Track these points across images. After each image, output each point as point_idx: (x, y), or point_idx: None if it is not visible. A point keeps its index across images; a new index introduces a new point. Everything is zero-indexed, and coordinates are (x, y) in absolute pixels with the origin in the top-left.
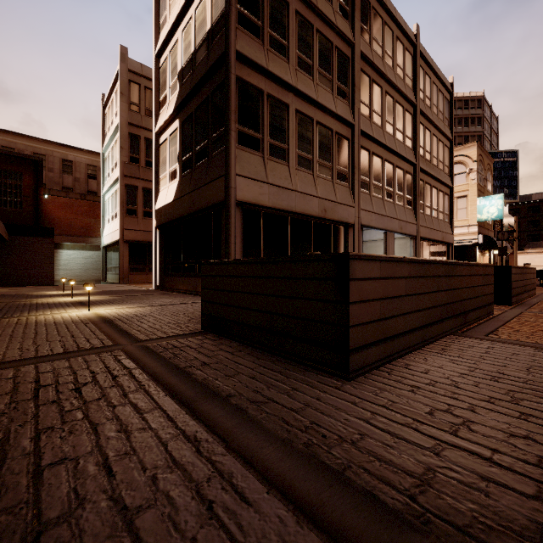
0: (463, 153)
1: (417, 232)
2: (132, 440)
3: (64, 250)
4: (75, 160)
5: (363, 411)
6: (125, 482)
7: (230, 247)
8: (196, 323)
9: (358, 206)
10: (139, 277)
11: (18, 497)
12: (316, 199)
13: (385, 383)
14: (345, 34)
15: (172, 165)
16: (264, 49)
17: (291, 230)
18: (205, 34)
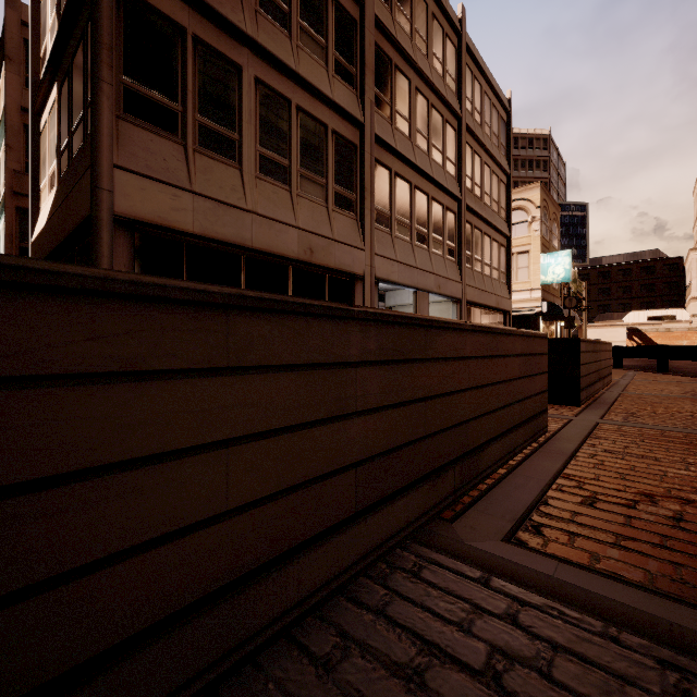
0: (525, 196)
1: (463, 294)
2: None
3: None
4: None
5: None
6: None
7: None
8: None
9: (370, 249)
10: None
11: None
12: (295, 231)
13: None
14: None
15: (51, 164)
16: None
17: (248, 279)
18: None
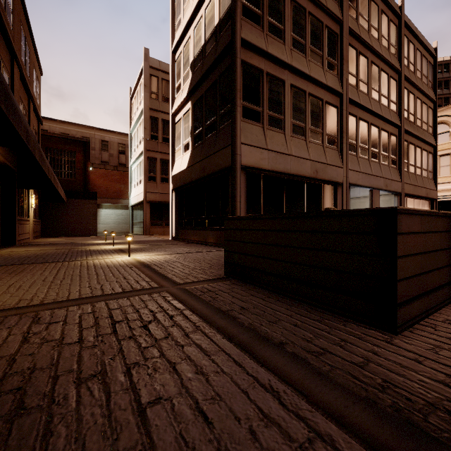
0: (446, 113)
1: (402, 189)
2: (212, 384)
3: (103, 209)
4: (110, 140)
5: (435, 372)
6: (225, 432)
7: (236, 205)
8: (218, 270)
9: (346, 167)
10: (157, 230)
11: (133, 437)
12: (309, 162)
13: (438, 339)
14: (334, 13)
15: (185, 139)
16: (264, 34)
17: (286, 189)
18: (214, 28)
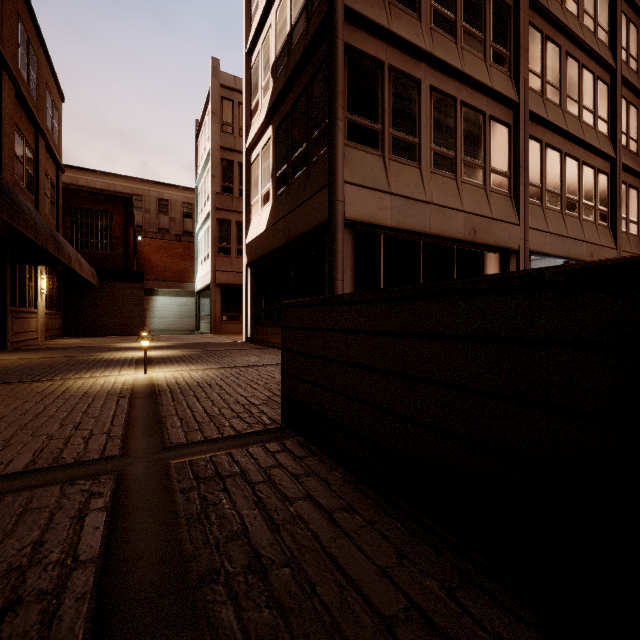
0: None
1: None
2: None
3: (159, 297)
4: (171, 199)
5: None
6: None
7: (336, 285)
8: (277, 406)
9: (524, 223)
10: (232, 327)
11: None
12: (461, 215)
13: None
14: None
15: (265, 186)
16: (384, 3)
17: (423, 260)
18: (304, 1)
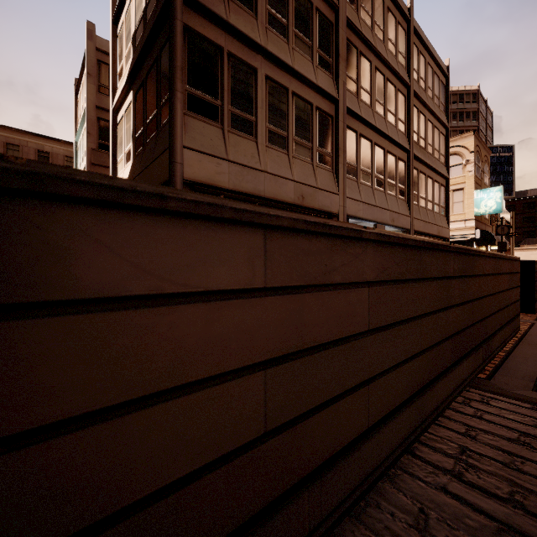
0: (459, 143)
1: (411, 225)
2: None
3: None
4: (53, 152)
5: None
6: None
7: None
8: None
9: (343, 194)
10: None
11: None
12: (292, 183)
13: None
14: None
15: (127, 145)
16: None
17: None
18: None
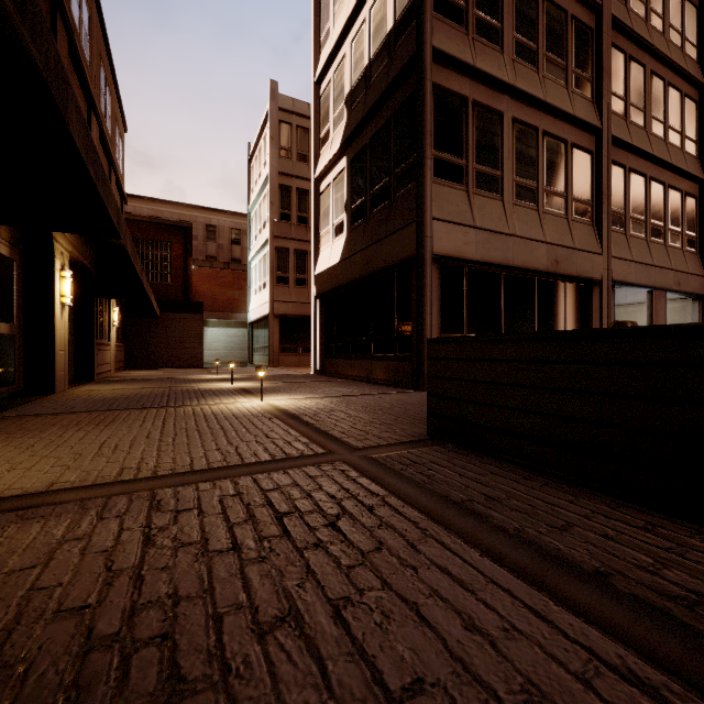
0: None
1: None
2: (509, 656)
3: (209, 328)
4: (219, 225)
5: None
6: None
7: (424, 318)
8: (411, 425)
9: (607, 253)
10: (290, 359)
11: None
12: (544, 246)
13: None
14: None
15: (337, 217)
16: (468, 39)
17: (505, 292)
18: (385, 37)
